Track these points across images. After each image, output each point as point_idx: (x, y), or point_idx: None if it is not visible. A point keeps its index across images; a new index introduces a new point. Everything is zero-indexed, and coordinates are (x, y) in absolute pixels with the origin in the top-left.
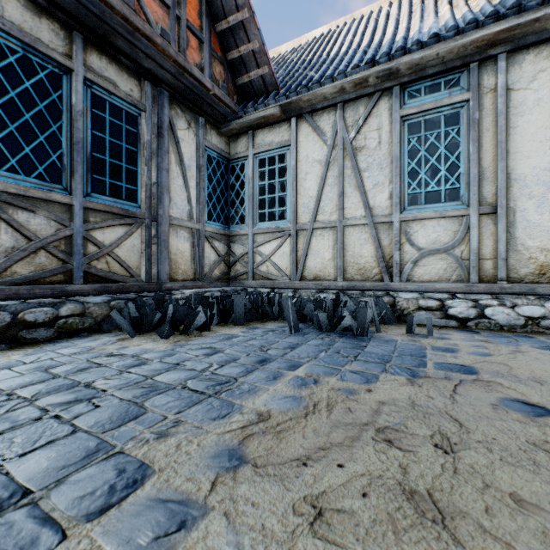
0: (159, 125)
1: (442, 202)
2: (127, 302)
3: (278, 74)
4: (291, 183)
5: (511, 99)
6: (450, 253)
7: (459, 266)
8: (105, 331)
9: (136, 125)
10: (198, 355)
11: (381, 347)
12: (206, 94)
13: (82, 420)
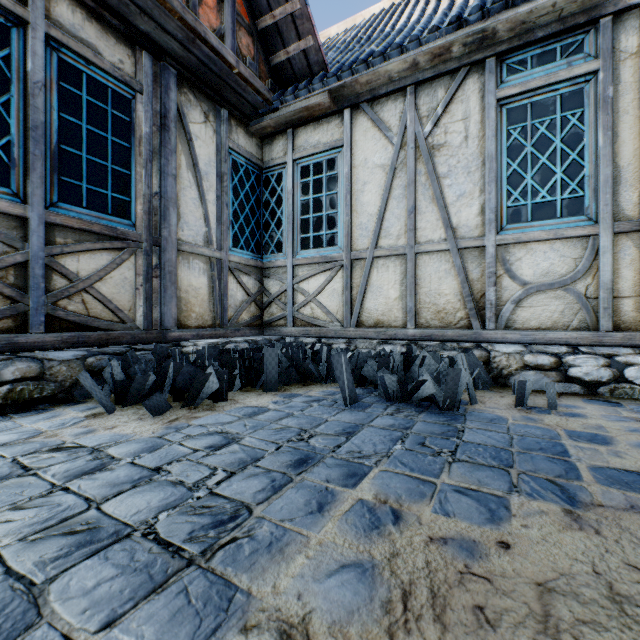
0: (162, 114)
1: (557, 217)
2: (112, 358)
3: (327, 56)
4: (344, 197)
5: None
6: (570, 288)
7: (582, 308)
8: (77, 400)
9: (128, 110)
10: (197, 448)
11: (488, 433)
12: (228, 73)
13: None
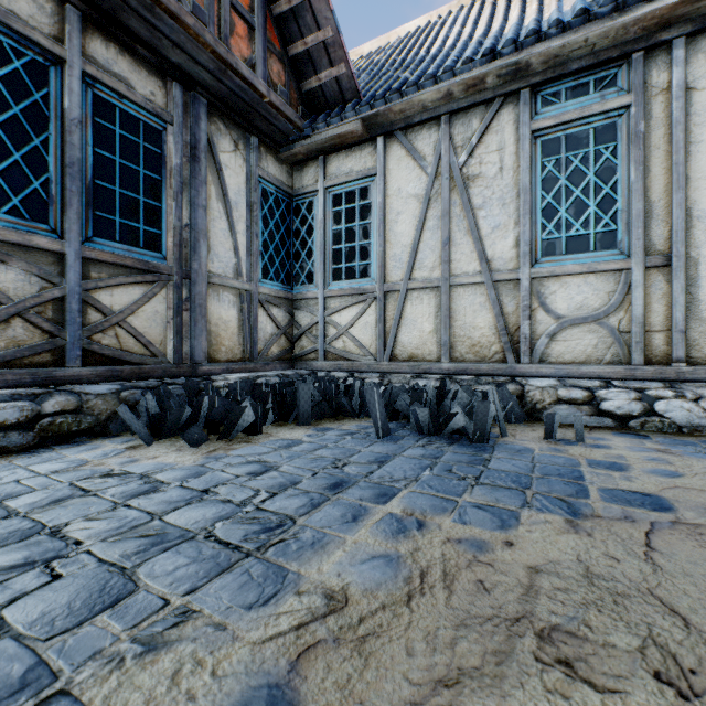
0: (193, 145)
1: (590, 251)
2: (145, 392)
3: (359, 79)
4: (377, 227)
5: (693, 102)
6: (603, 322)
7: (615, 342)
8: (112, 434)
9: (159, 142)
10: (239, 474)
11: (513, 461)
12: (259, 101)
13: (20, 609)
